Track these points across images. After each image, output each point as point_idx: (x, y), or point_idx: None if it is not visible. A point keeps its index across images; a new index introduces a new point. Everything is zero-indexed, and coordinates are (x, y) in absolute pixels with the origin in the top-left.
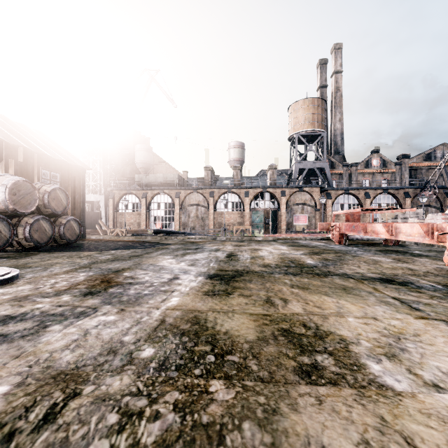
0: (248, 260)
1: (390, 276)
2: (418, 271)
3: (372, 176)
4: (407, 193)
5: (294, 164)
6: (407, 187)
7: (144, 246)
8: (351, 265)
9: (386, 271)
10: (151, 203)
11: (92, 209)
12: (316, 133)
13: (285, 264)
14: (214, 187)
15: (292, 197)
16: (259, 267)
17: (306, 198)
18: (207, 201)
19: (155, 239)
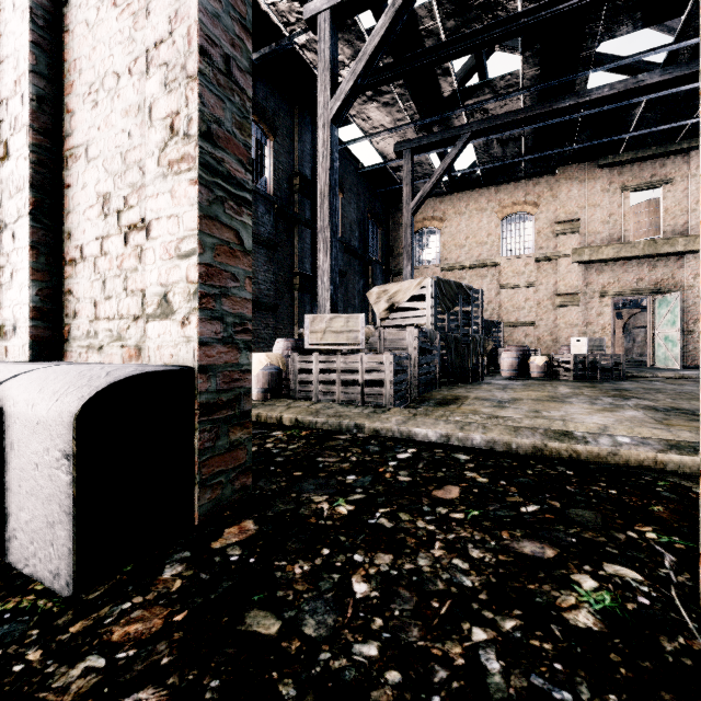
0: None
1: None
2: None
3: None
4: None
5: None
6: None
7: None
8: None
9: None
10: None
11: None
12: None
13: None
14: None
15: (632, 319)
16: None
17: None
18: None
19: None
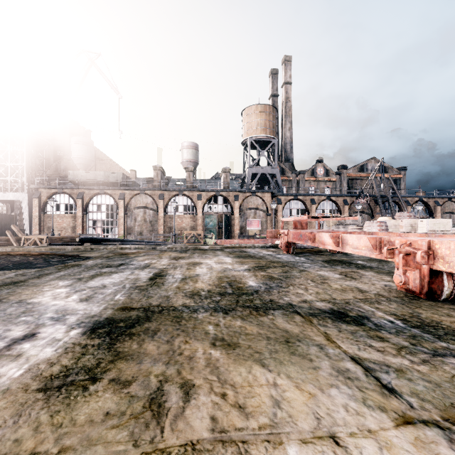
0: (175, 283)
1: (341, 306)
2: (369, 293)
3: (317, 184)
4: (346, 200)
5: (247, 169)
6: (345, 195)
7: (49, 262)
8: (298, 287)
9: (336, 297)
10: (89, 204)
11: (11, 210)
12: (268, 139)
13: (221, 290)
14: (164, 188)
15: (246, 201)
16: (183, 298)
17: (258, 203)
18: (156, 204)
19: (78, 249)
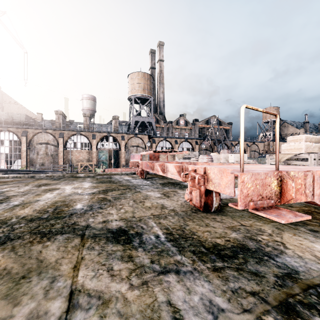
0: None
1: (131, 224)
2: (167, 209)
3: (180, 130)
4: (197, 142)
5: (131, 117)
6: (196, 138)
7: None
8: (115, 207)
9: (137, 214)
10: None
11: None
12: (147, 97)
13: (37, 216)
14: (64, 129)
15: (130, 140)
16: None
17: (139, 142)
18: (57, 141)
19: None
